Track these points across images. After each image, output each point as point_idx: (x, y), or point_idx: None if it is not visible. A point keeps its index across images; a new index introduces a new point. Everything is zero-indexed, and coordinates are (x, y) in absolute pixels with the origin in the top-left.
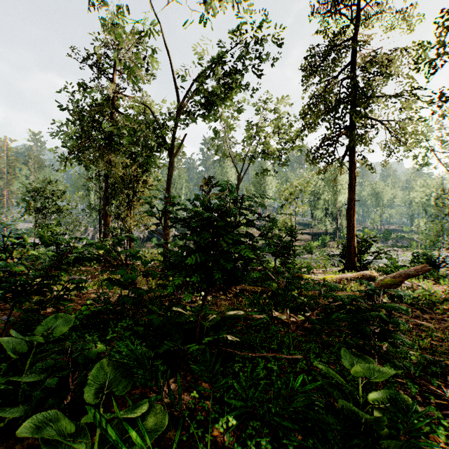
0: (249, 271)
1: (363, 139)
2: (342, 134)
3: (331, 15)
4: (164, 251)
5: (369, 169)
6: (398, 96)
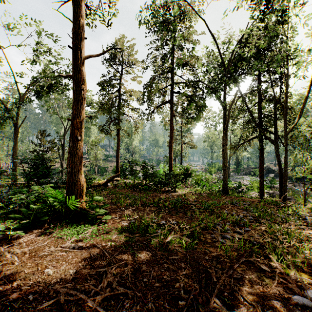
0: (51, 175)
1: (118, 126)
2: (112, 121)
3: (109, 67)
4: (21, 172)
5: (127, 135)
6: (132, 110)
